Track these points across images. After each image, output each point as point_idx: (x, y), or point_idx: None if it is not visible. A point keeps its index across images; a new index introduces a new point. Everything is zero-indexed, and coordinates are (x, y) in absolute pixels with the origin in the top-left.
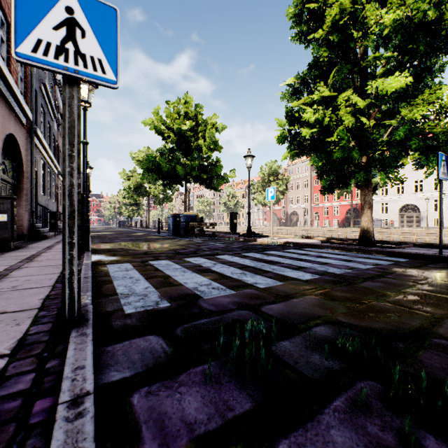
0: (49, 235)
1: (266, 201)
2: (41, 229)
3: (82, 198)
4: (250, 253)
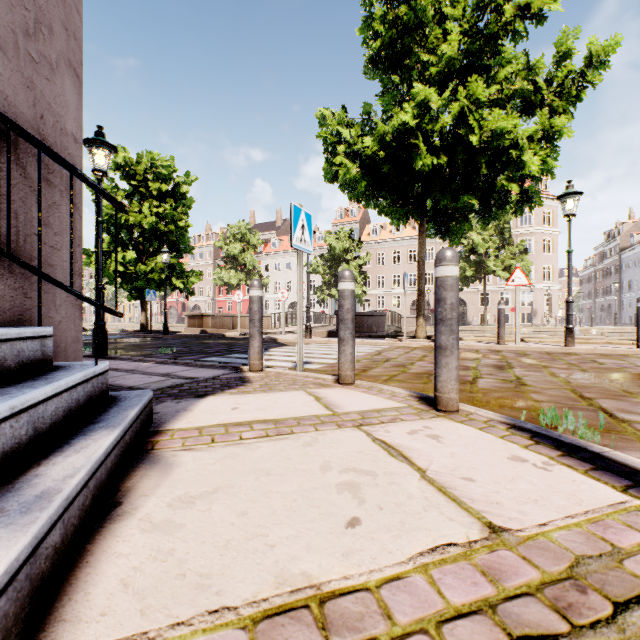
0: None
1: None
2: None
3: None
4: None
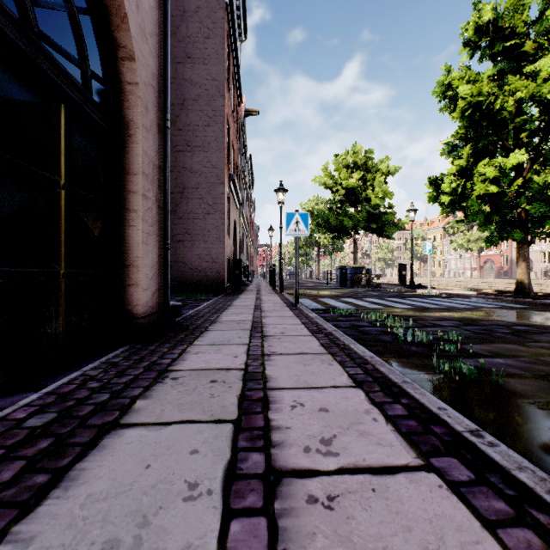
0: (248, 284)
1: (470, 245)
2: (245, 280)
3: (279, 260)
4: (391, 298)
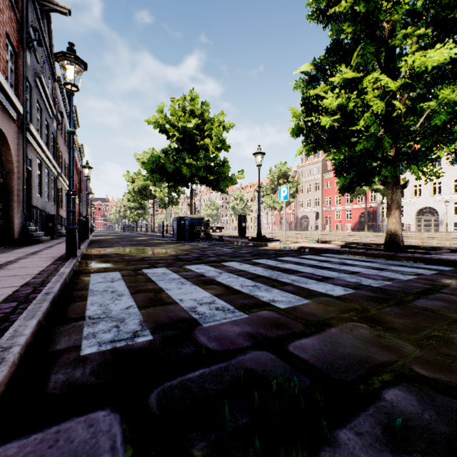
0: (43, 239)
1: (275, 205)
2: (34, 233)
3: (67, 196)
4: (262, 260)
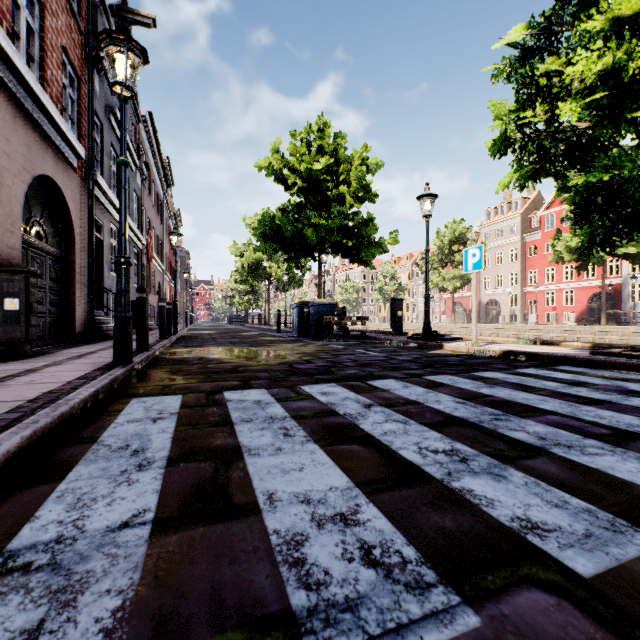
0: None
1: (446, 284)
2: (103, 326)
3: (116, 265)
4: (444, 376)
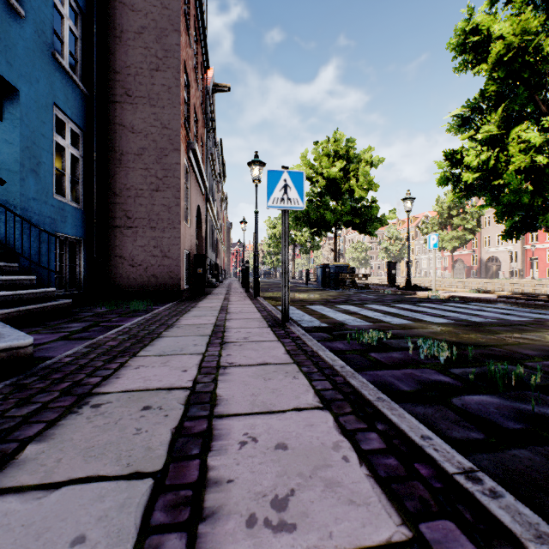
0: (217, 285)
1: (445, 244)
2: (212, 280)
3: (254, 255)
4: (400, 304)
